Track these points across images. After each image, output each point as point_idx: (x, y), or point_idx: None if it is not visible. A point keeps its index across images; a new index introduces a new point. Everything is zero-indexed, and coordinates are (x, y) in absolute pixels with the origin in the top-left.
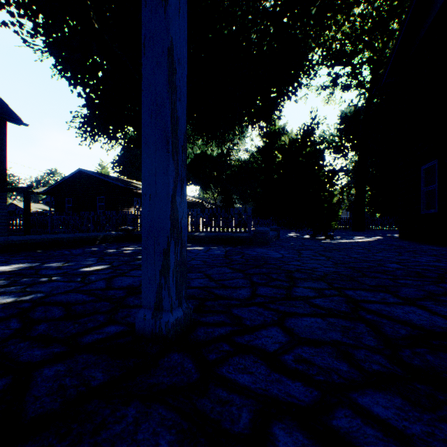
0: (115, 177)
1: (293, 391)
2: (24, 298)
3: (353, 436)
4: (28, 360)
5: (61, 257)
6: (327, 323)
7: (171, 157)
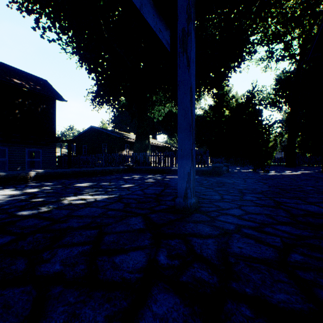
0: (113, 131)
1: (248, 224)
2: (111, 196)
3: (271, 232)
4: (141, 213)
5: (103, 180)
6: (262, 208)
7: (191, 133)
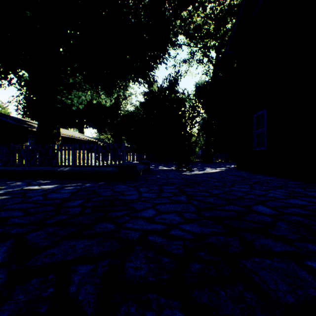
0: (10, 116)
1: None
2: None
3: None
4: None
5: None
6: None
7: None
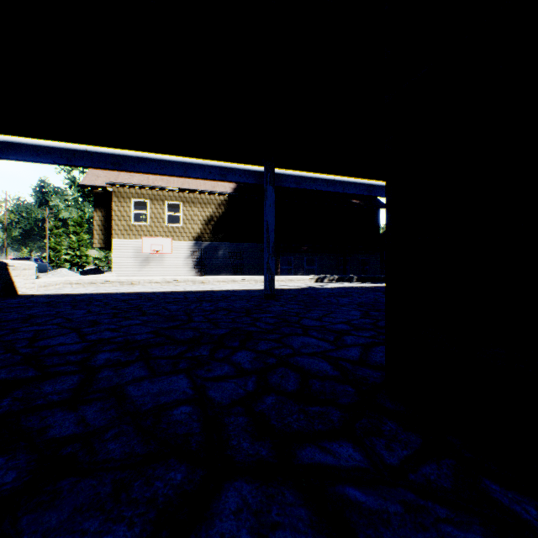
0: None
1: None
2: None
3: None
4: None
5: None
6: None
7: None
